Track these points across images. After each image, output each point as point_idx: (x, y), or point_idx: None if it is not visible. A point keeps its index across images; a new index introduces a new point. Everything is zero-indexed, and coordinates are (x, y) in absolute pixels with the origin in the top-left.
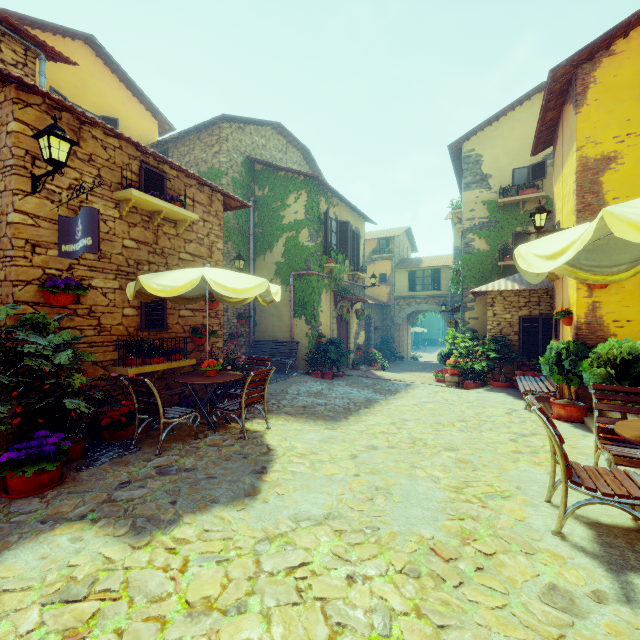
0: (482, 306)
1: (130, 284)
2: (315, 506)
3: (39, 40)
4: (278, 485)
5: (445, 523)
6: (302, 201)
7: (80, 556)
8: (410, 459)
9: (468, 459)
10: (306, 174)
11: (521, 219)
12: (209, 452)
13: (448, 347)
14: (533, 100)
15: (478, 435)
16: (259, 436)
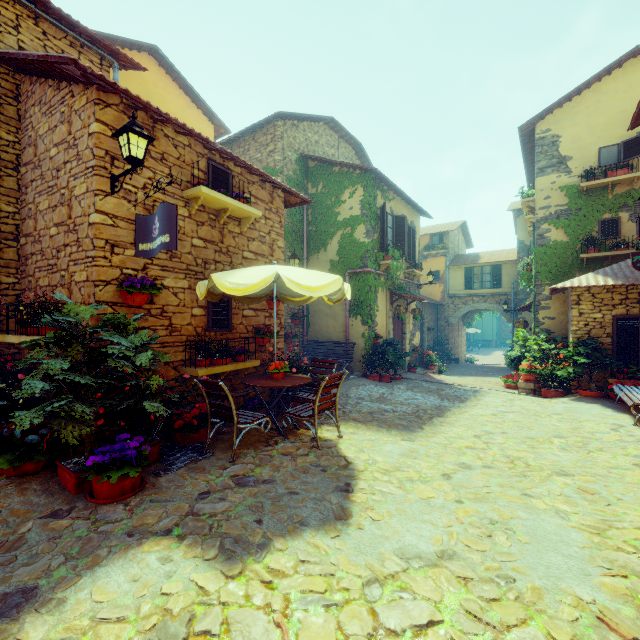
0: (559, 304)
1: (200, 283)
2: (421, 539)
3: (113, 48)
4: (369, 508)
5: (602, 580)
6: (358, 196)
7: (172, 582)
8: (518, 484)
9: (592, 488)
10: (363, 167)
11: (609, 205)
12: (284, 462)
13: (517, 350)
14: (625, 67)
15: (588, 456)
16: (333, 445)
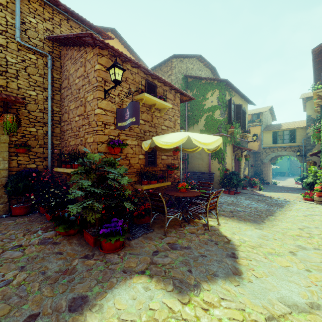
0: None
1: (143, 142)
2: (293, 293)
3: (100, 30)
4: (251, 269)
5: None
6: (215, 95)
7: (153, 302)
8: None
9: None
10: (219, 79)
11: None
12: (192, 237)
13: (310, 178)
14: None
15: None
16: (216, 229)
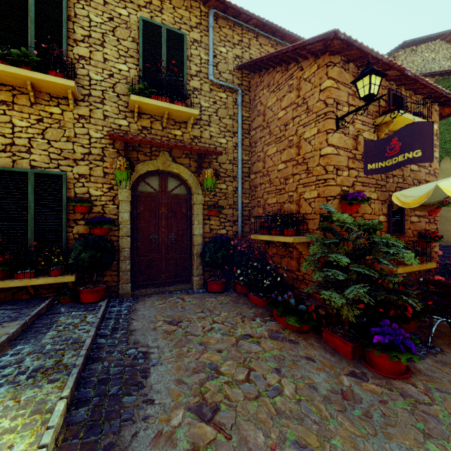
0: None
1: (395, 194)
2: None
3: (296, 37)
4: None
5: None
6: None
7: None
8: None
9: None
10: None
11: None
12: None
13: None
14: None
15: None
16: None
